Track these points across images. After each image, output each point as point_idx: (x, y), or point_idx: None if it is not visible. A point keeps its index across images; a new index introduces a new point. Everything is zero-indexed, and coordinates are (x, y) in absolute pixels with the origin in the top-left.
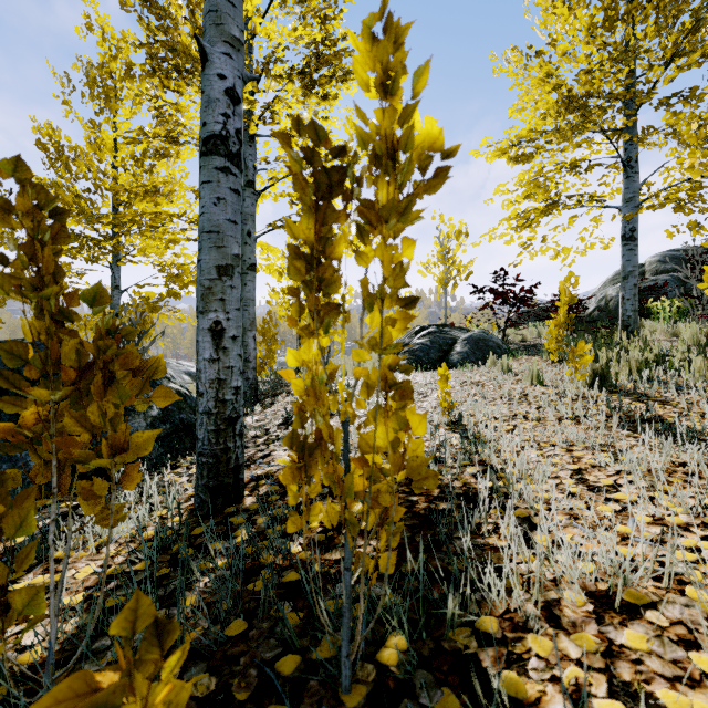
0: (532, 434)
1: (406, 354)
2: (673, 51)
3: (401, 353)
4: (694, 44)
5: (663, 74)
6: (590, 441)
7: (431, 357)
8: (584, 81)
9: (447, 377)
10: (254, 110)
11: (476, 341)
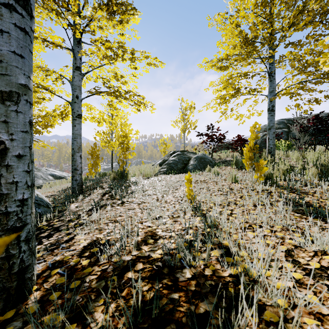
0: (246, 218)
1: (166, 165)
2: (293, 20)
3: (163, 165)
4: (298, 21)
5: (287, 32)
6: (281, 223)
7: (178, 167)
8: (254, 30)
9: (191, 181)
10: (77, 20)
11: (200, 159)
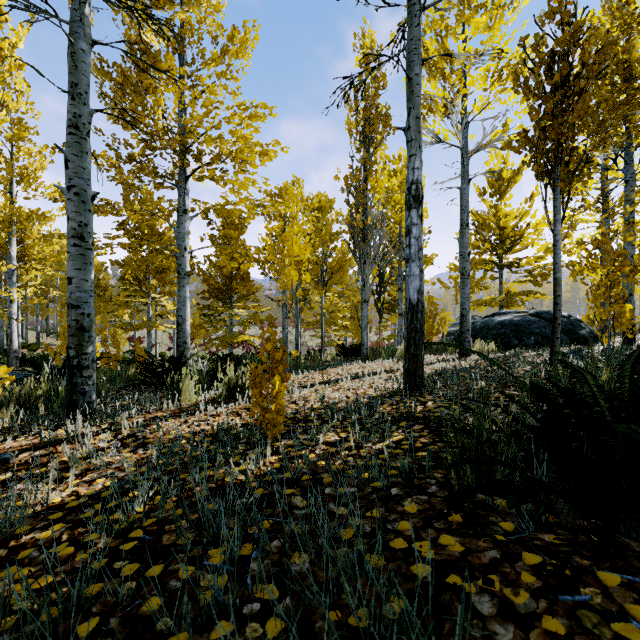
0: None
1: None
2: None
3: None
4: None
5: None
6: None
7: None
8: None
9: None
10: None
11: None
